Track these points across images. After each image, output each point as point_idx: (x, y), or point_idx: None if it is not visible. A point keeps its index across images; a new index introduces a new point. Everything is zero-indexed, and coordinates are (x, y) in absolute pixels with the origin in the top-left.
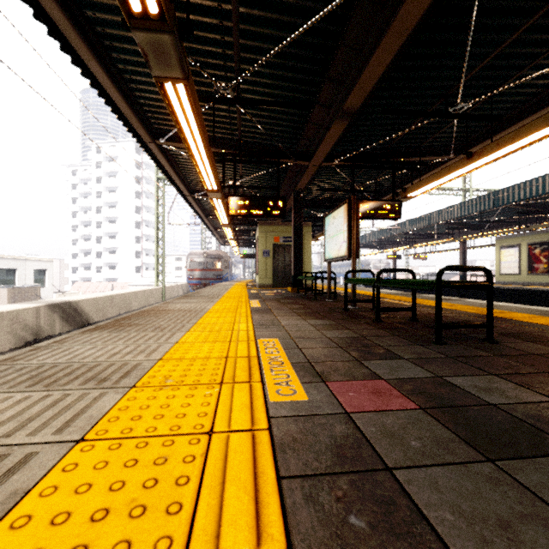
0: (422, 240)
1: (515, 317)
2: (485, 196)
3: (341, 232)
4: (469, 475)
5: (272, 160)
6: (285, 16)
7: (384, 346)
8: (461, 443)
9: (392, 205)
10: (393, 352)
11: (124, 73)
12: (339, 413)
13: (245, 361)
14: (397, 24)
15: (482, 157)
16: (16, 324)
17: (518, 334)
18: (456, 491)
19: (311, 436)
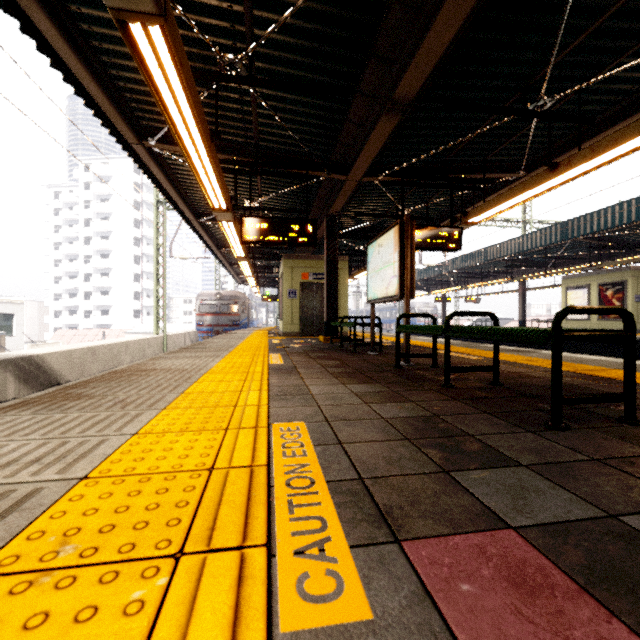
0: (475, 280)
1: None
2: (551, 228)
3: (391, 264)
4: None
5: (299, 173)
6: None
7: (477, 436)
8: None
9: (450, 232)
10: (496, 448)
11: (91, 38)
12: None
13: (244, 479)
14: None
15: (571, 168)
16: None
17: None
18: None
19: None
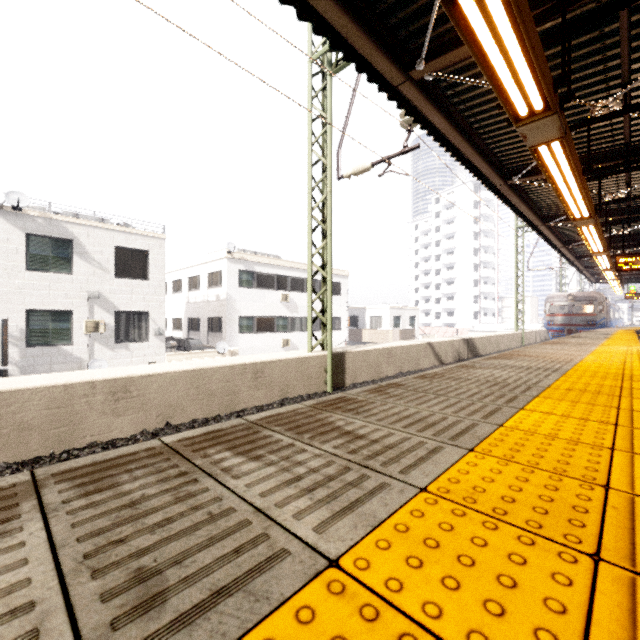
0: None
1: None
2: None
3: None
4: None
5: None
6: None
7: None
8: None
9: None
10: None
11: (534, 199)
12: None
13: (636, 353)
14: None
15: None
16: (452, 348)
17: None
18: None
19: None
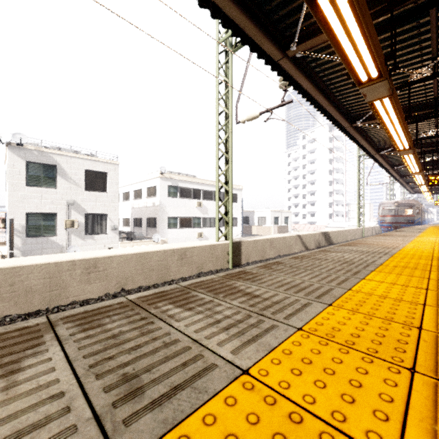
0: None
1: None
2: None
3: None
4: None
5: None
6: None
7: None
8: None
9: None
10: None
11: (371, 136)
12: None
13: None
14: None
15: None
16: (314, 239)
17: None
18: None
19: None
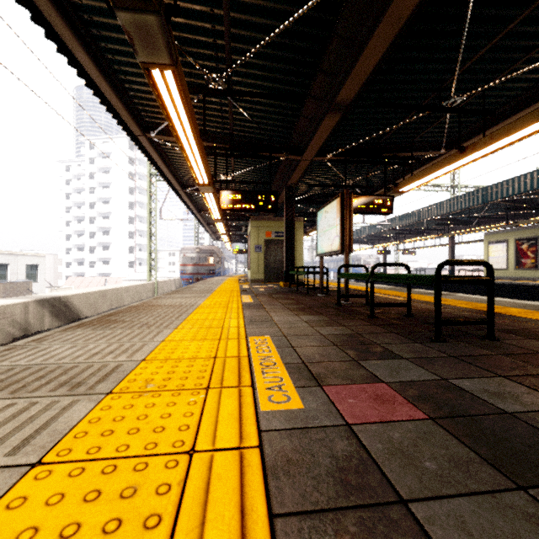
0: (411, 236)
1: (510, 313)
2: (473, 192)
3: (334, 227)
4: (501, 510)
5: (264, 155)
6: (277, 4)
7: (382, 345)
8: (482, 463)
9: (384, 200)
10: (391, 350)
11: (113, 63)
12: (339, 424)
13: (235, 362)
14: (393, 11)
15: (475, 151)
16: (4, 320)
17: (517, 330)
18: (490, 534)
19: (309, 455)
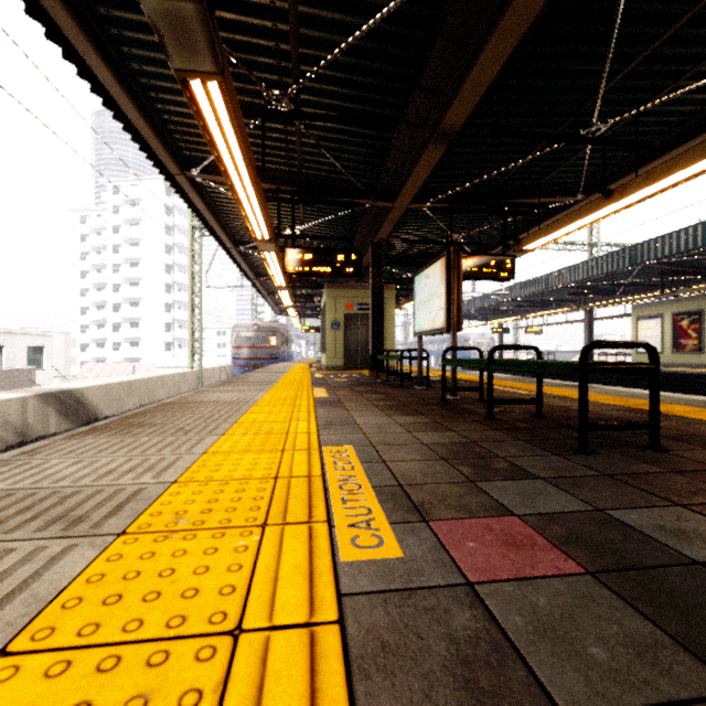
0: (536, 309)
1: (674, 412)
2: (618, 252)
3: (437, 296)
4: None
5: (343, 201)
6: None
7: (507, 458)
8: (676, 649)
9: (503, 261)
10: (521, 466)
11: (140, 76)
12: (456, 583)
13: (304, 484)
14: (518, 4)
15: (625, 196)
16: None
17: (689, 436)
18: None
19: (414, 636)
